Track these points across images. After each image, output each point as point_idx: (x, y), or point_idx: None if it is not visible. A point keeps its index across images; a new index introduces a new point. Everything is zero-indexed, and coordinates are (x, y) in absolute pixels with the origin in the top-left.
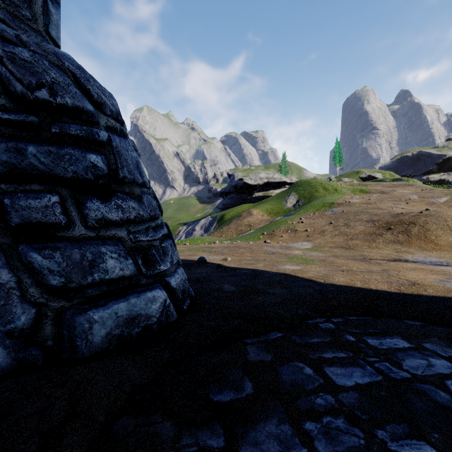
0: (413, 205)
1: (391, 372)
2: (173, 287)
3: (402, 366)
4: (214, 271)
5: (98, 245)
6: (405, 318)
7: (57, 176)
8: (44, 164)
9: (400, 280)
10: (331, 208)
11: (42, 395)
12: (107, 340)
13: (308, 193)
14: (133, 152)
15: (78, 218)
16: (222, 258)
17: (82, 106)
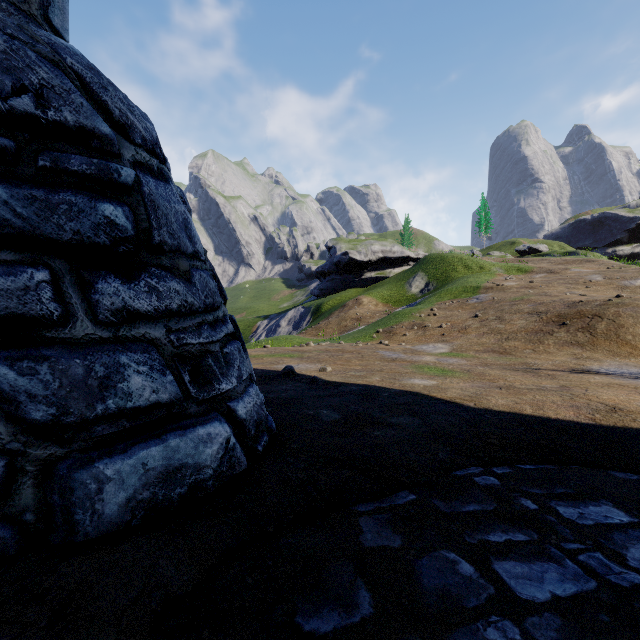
0: (596, 289)
1: (610, 573)
2: (241, 417)
3: (627, 561)
4: (306, 388)
5: (115, 352)
6: (609, 467)
7: (46, 238)
8: (22, 218)
9: (591, 402)
10: (476, 295)
11: (0, 619)
12: (129, 510)
13: (443, 272)
14: (178, 204)
15: (82, 308)
16: (319, 368)
17: (93, 127)
